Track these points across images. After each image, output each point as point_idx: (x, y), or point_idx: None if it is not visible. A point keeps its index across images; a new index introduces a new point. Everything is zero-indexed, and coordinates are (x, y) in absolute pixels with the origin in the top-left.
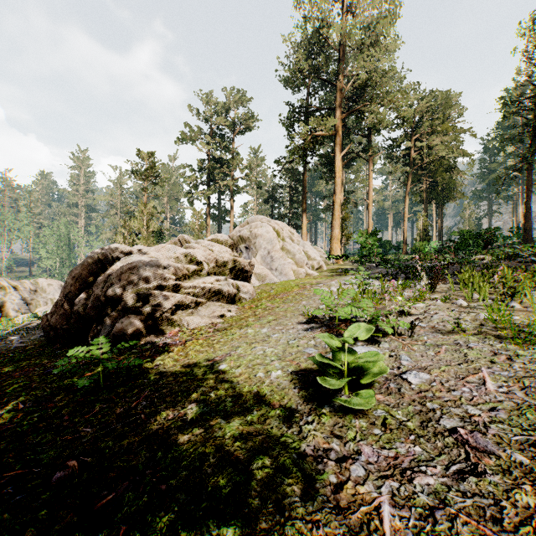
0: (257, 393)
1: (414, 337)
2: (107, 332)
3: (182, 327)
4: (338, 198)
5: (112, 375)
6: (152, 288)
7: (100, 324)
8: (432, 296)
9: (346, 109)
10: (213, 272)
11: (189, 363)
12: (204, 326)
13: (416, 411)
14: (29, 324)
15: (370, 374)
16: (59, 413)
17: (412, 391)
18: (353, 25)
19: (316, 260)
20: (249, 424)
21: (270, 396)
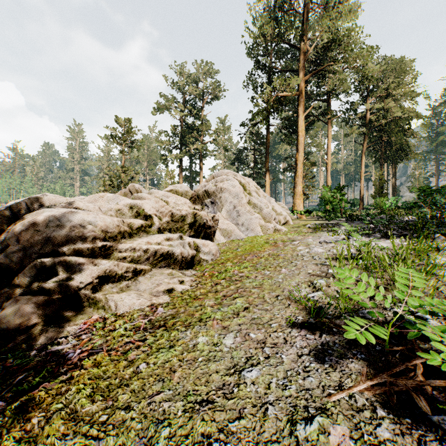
0: None
1: None
2: None
3: (108, 311)
4: (301, 156)
5: None
6: (68, 252)
7: None
8: None
9: (306, 74)
10: (167, 228)
11: None
12: (139, 310)
13: None
14: None
15: None
16: None
17: None
18: None
19: (283, 215)
20: None
21: None
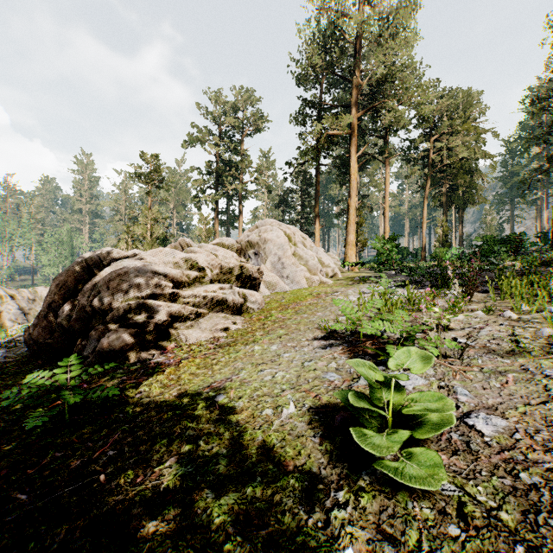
0: (262, 442)
1: (465, 360)
2: (93, 348)
3: (180, 342)
4: (353, 202)
5: (84, 405)
6: (146, 297)
7: (87, 338)
8: (469, 306)
9: (361, 108)
10: (217, 279)
11: (180, 390)
12: (205, 341)
13: (507, 488)
14: (22, 336)
15: (426, 423)
16: (1, 463)
17: (489, 448)
18: (370, 16)
19: (331, 267)
20: (248, 501)
21: (281, 449)
